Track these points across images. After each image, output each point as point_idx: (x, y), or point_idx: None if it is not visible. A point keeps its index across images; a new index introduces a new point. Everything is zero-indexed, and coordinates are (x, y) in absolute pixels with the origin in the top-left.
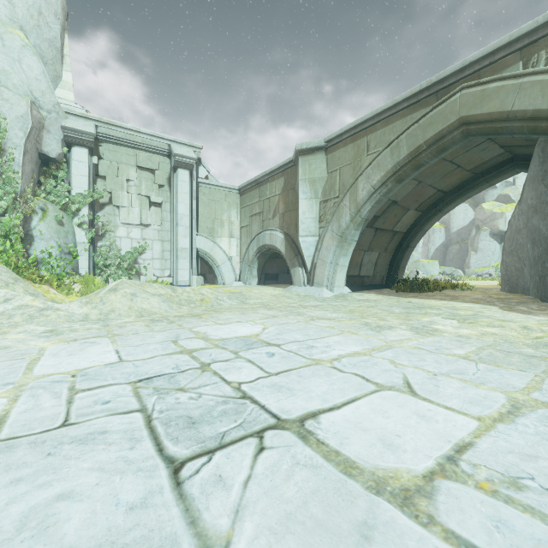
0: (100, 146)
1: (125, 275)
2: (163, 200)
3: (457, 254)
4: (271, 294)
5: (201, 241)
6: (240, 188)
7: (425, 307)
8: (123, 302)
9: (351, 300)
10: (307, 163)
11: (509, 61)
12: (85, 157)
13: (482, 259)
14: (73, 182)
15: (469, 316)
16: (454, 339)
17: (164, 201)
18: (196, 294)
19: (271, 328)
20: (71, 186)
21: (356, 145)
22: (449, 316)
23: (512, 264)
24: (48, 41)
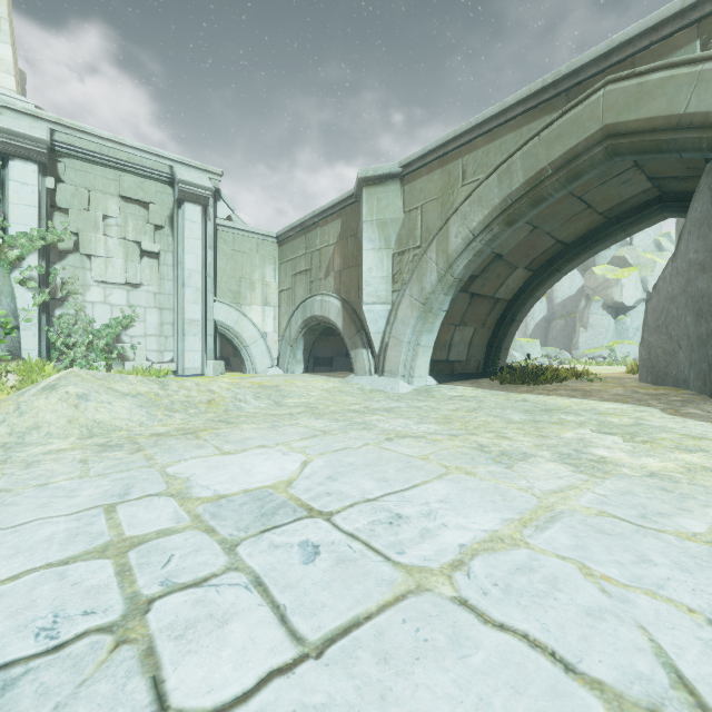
0: (59, 163)
1: (101, 359)
2: (163, 249)
3: (562, 332)
4: (323, 389)
5: (221, 311)
6: (278, 236)
7: (554, 410)
8: (60, 411)
9: (440, 397)
10: (375, 198)
11: (679, 40)
12: (32, 178)
13: (593, 338)
14: (11, 215)
15: (632, 427)
16: (653, 485)
17: (164, 250)
18: (201, 391)
19: (317, 461)
20: (8, 221)
21: (446, 172)
22: (601, 427)
23: (658, 344)
24: None
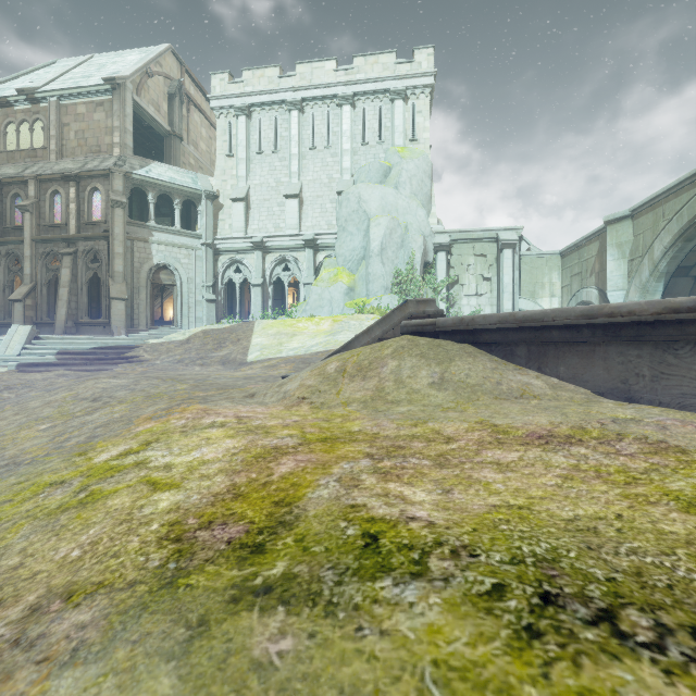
0: (451, 247)
1: None
2: (492, 275)
3: None
4: None
5: (523, 303)
6: (561, 252)
7: None
8: None
9: None
10: (614, 231)
11: None
12: (444, 258)
13: None
14: (438, 274)
15: None
16: None
17: (493, 276)
18: None
19: None
20: (437, 276)
21: (655, 213)
22: None
23: None
24: (425, 194)
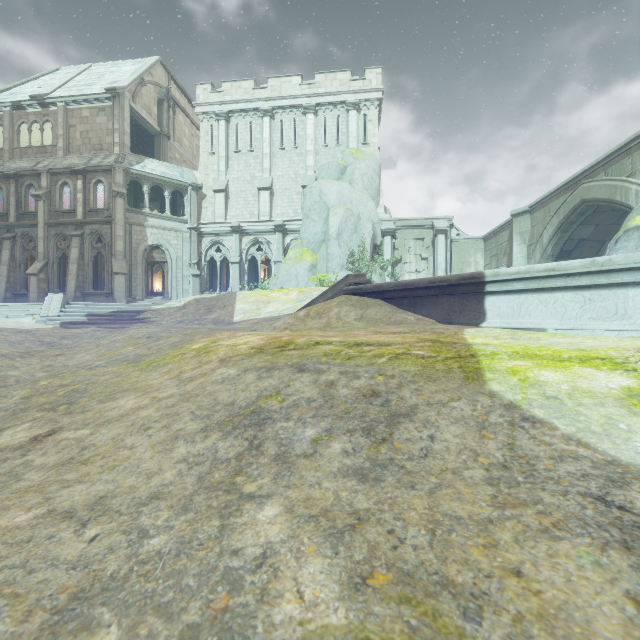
0: (396, 233)
1: None
2: (429, 255)
3: None
4: None
5: None
6: (483, 237)
7: None
8: None
9: None
10: (518, 222)
11: (600, 170)
12: (389, 241)
13: None
14: (384, 254)
15: None
16: None
17: (429, 256)
18: None
19: None
20: (384, 256)
21: (544, 210)
22: None
23: None
24: (374, 189)
